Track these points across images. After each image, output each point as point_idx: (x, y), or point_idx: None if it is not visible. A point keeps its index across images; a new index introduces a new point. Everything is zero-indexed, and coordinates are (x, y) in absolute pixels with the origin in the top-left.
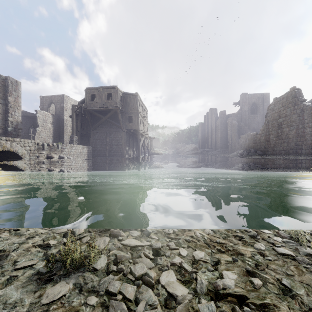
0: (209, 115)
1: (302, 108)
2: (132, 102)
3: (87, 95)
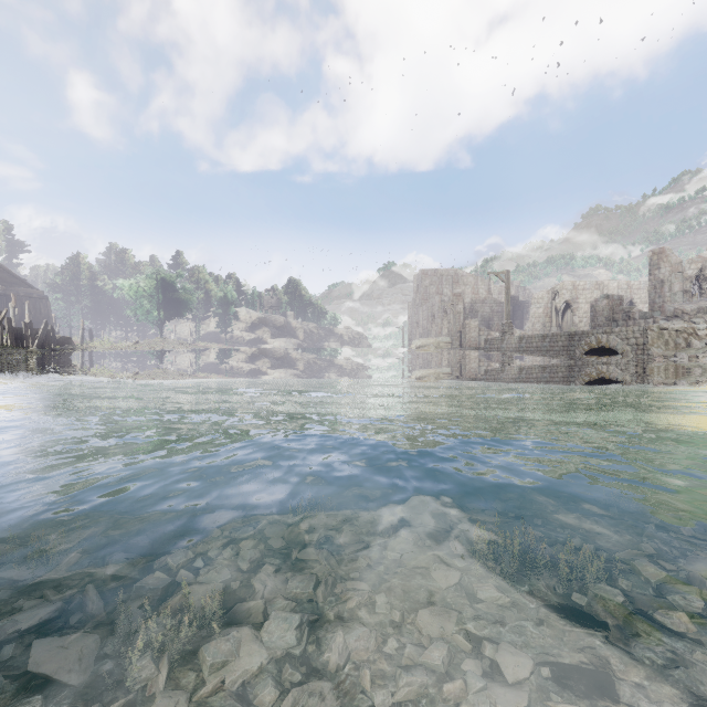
0: None
1: None
2: None
3: None
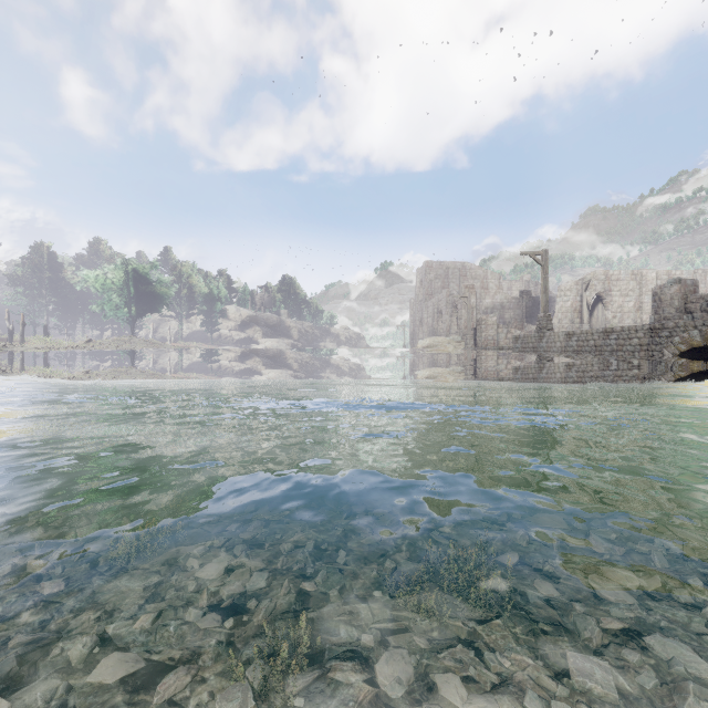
0: None
1: None
2: None
3: None
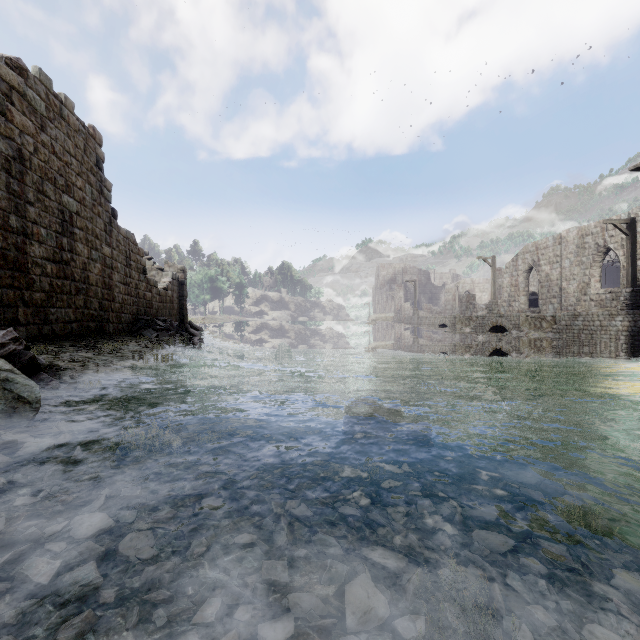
0: None
1: (110, 215)
2: None
3: None
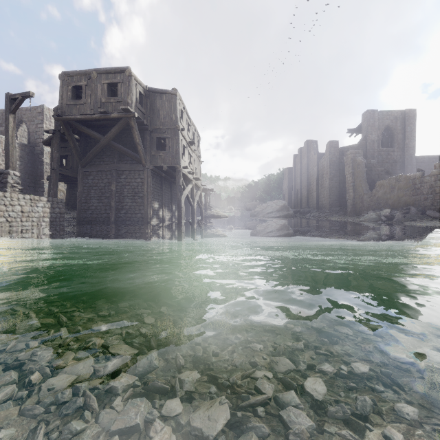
0: (305, 152)
1: None
2: (165, 107)
3: (64, 87)
